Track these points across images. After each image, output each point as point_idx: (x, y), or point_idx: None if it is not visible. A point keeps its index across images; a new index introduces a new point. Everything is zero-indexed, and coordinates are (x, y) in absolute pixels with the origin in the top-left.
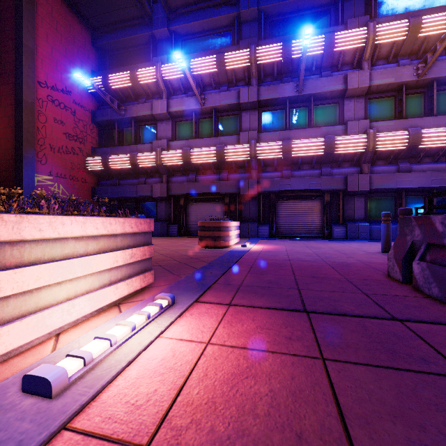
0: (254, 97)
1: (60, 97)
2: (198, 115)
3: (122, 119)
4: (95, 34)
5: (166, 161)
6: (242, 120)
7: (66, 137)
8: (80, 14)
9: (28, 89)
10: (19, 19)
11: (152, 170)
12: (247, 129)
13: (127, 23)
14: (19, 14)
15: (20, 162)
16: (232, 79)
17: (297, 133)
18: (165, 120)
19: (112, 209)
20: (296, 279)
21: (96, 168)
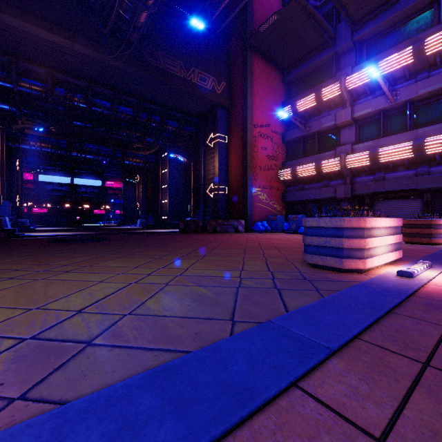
0: None
1: (264, 130)
2: (387, 112)
3: (306, 134)
4: (285, 73)
5: (350, 164)
6: None
7: (267, 158)
8: (275, 64)
9: (249, 132)
10: (245, 89)
11: (334, 174)
12: None
13: (311, 53)
14: (245, 85)
15: (246, 181)
16: (434, 62)
17: None
18: (348, 126)
19: (296, 209)
20: None
21: (286, 178)
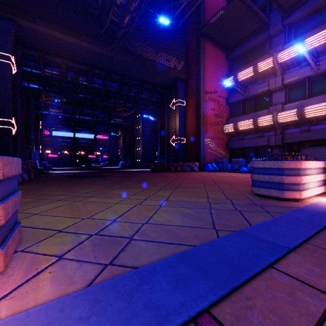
0: None
1: (213, 96)
2: (311, 78)
3: (245, 98)
4: (228, 52)
5: (281, 119)
6: None
7: (215, 116)
8: (221, 46)
9: (202, 98)
10: (198, 66)
11: (268, 127)
12: None
13: (249, 36)
14: (199, 63)
15: (199, 133)
16: None
17: None
18: (279, 90)
19: (237, 154)
20: None
21: (229, 131)
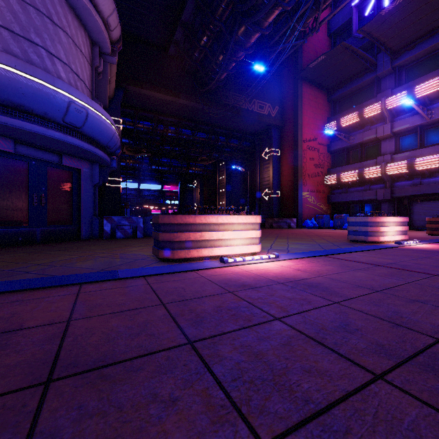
0: None
1: (312, 144)
2: (424, 127)
3: (350, 145)
4: (330, 93)
5: (390, 171)
6: None
7: (314, 167)
8: (321, 87)
9: (300, 147)
10: (296, 112)
11: (376, 179)
12: None
13: (354, 77)
14: (296, 109)
15: (297, 187)
16: None
17: None
18: (388, 139)
19: (341, 209)
20: None
21: (331, 182)
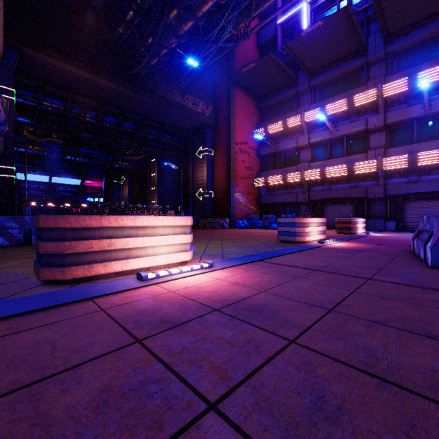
0: (380, 122)
1: (243, 147)
2: (332, 141)
3: (275, 152)
4: (259, 101)
5: (307, 177)
6: (370, 140)
7: (246, 169)
8: (252, 94)
9: (232, 149)
10: (229, 114)
11: (296, 183)
12: (375, 146)
13: (279, 89)
14: (229, 111)
15: (229, 188)
16: (361, 110)
17: (424, 145)
18: (306, 148)
19: (268, 210)
20: (386, 242)
21: (260, 185)
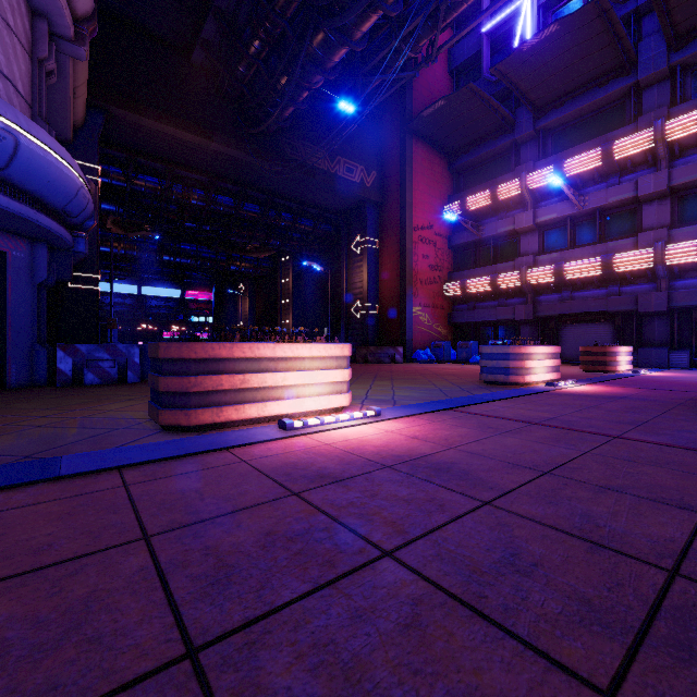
0: (661, 185)
1: (426, 234)
2: (575, 219)
3: (479, 239)
4: (452, 159)
5: (532, 280)
6: (643, 215)
7: (430, 269)
8: (440, 148)
9: (408, 238)
10: (403, 183)
11: (514, 290)
12: (651, 225)
13: (485, 139)
14: (403, 178)
15: (404, 298)
16: (626, 166)
17: None
18: (530, 232)
19: (466, 334)
20: (664, 385)
21: (453, 293)
